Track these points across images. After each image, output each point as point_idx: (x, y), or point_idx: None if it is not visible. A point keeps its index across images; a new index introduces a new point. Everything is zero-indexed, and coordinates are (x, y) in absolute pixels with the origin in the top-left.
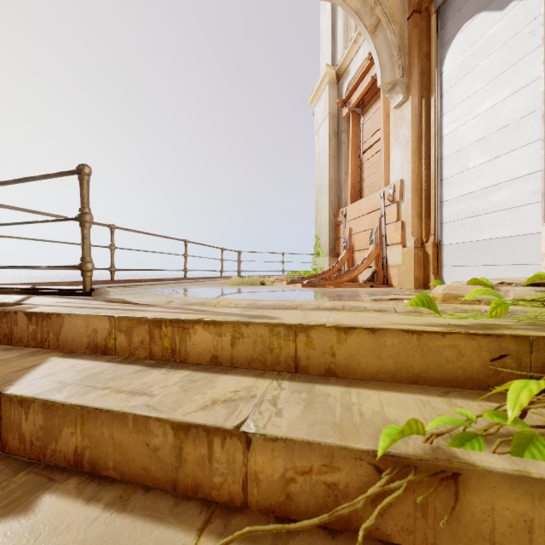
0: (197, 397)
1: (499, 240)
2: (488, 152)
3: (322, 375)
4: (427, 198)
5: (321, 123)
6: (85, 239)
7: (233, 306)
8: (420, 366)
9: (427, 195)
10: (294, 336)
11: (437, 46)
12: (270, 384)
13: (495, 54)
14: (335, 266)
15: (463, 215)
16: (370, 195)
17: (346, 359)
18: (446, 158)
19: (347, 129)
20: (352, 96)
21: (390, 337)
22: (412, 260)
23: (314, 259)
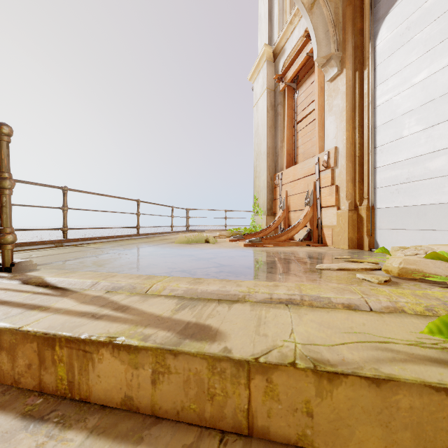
0: None
1: (436, 206)
2: (424, 121)
3: (291, 444)
4: (360, 164)
5: (259, 96)
6: (4, 208)
7: (167, 295)
8: None
9: (360, 161)
10: (246, 379)
11: (370, 21)
12: None
13: (432, 25)
14: (273, 224)
15: (398, 181)
16: (305, 161)
17: (330, 424)
18: (380, 127)
19: (283, 101)
20: (287, 72)
21: (407, 395)
22: (347, 222)
23: (253, 217)
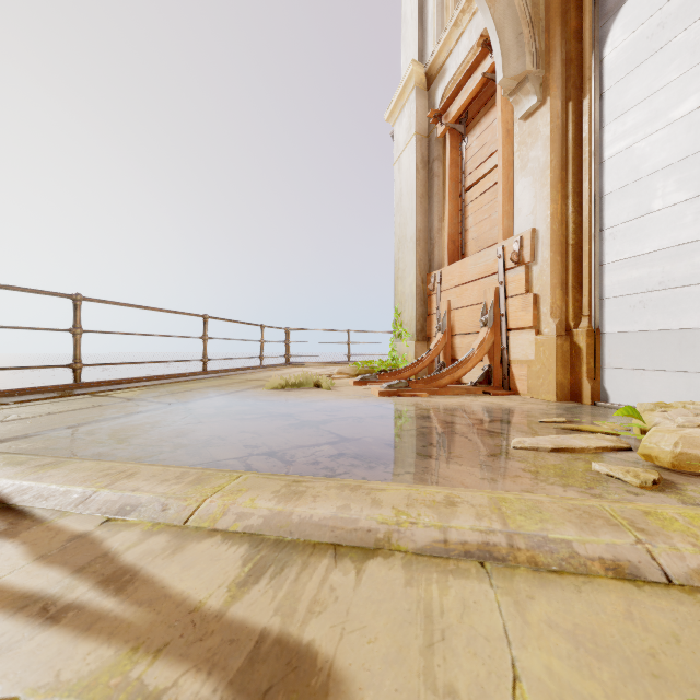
0: None
1: None
2: (692, 183)
3: None
4: (576, 259)
5: (404, 147)
6: None
7: (228, 531)
8: None
9: (576, 253)
10: None
11: (594, 16)
12: None
13: None
14: (427, 356)
15: (643, 287)
16: (481, 252)
17: None
18: (610, 195)
19: (443, 155)
20: (450, 106)
21: None
22: (553, 355)
23: (393, 343)
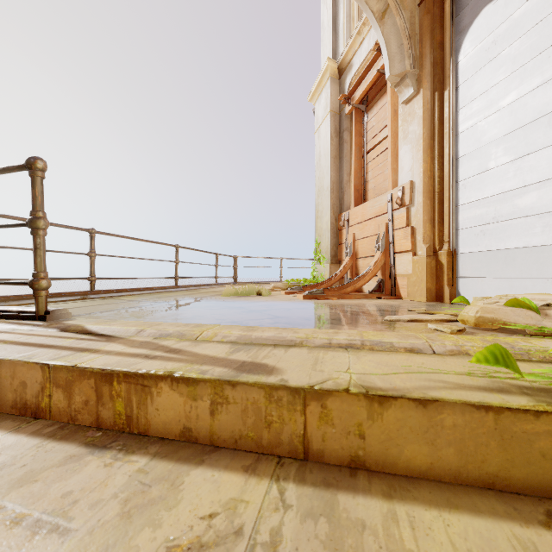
0: (144, 536)
1: (526, 250)
2: (513, 150)
3: (344, 465)
4: (440, 202)
5: (322, 120)
6: (38, 250)
7: (219, 341)
8: (498, 461)
9: (440, 198)
10: (302, 405)
11: (452, 33)
12: (266, 493)
13: (521, 39)
14: (338, 274)
15: (483, 221)
16: (376, 198)
17: (381, 444)
18: (463, 158)
19: (350, 127)
20: (355, 92)
21: (450, 414)
22: (424, 269)
23: (314, 265)
